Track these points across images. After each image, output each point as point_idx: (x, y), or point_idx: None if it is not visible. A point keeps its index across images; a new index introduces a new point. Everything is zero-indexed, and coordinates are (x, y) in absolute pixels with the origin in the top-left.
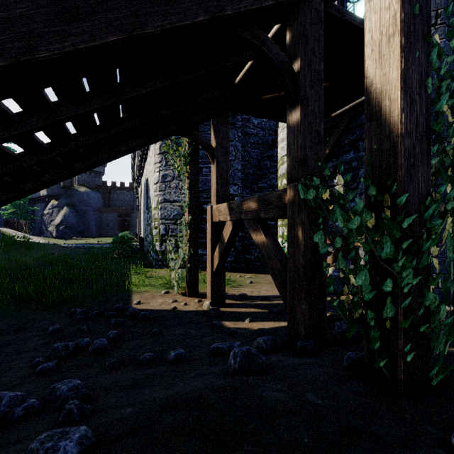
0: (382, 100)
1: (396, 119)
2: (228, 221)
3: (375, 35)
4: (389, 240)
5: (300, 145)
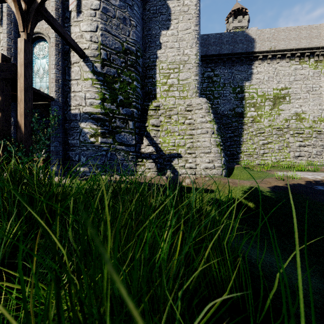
0: (21, 126)
1: (23, 130)
2: None
3: (20, 112)
4: (21, 153)
5: (1, 125)
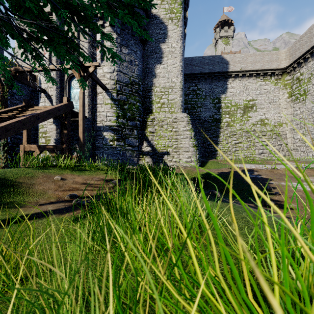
0: (81, 138)
1: (82, 141)
2: (37, 150)
3: (80, 131)
4: (81, 153)
5: (67, 137)
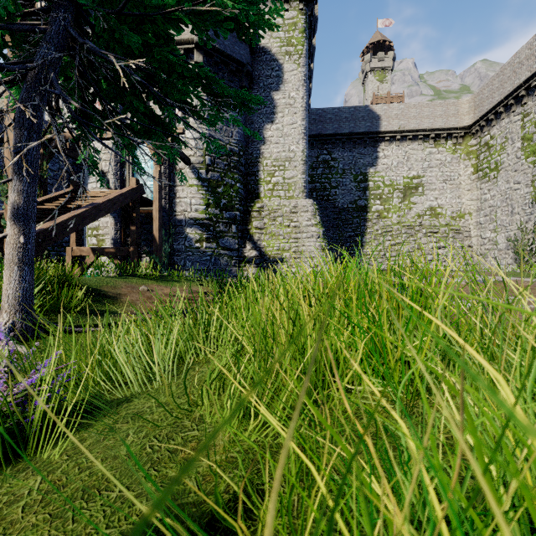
0: (156, 238)
1: (158, 242)
2: (91, 256)
3: (155, 227)
4: (157, 259)
5: (135, 236)
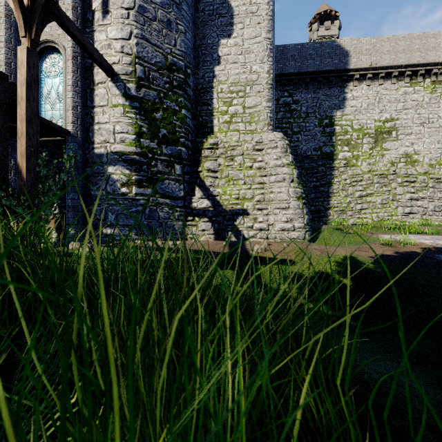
0: (22, 170)
1: (25, 177)
2: None
3: (20, 150)
4: (21, 208)
5: None
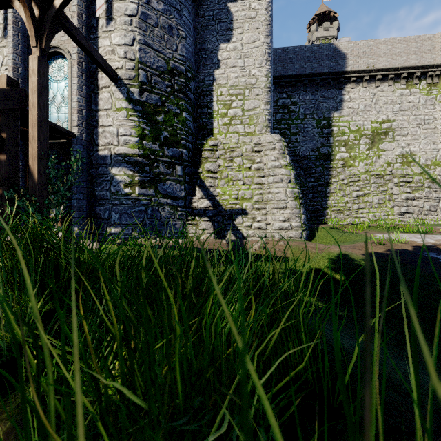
0: (33, 172)
1: (36, 179)
2: None
3: (32, 154)
4: (33, 208)
5: (6, 171)
